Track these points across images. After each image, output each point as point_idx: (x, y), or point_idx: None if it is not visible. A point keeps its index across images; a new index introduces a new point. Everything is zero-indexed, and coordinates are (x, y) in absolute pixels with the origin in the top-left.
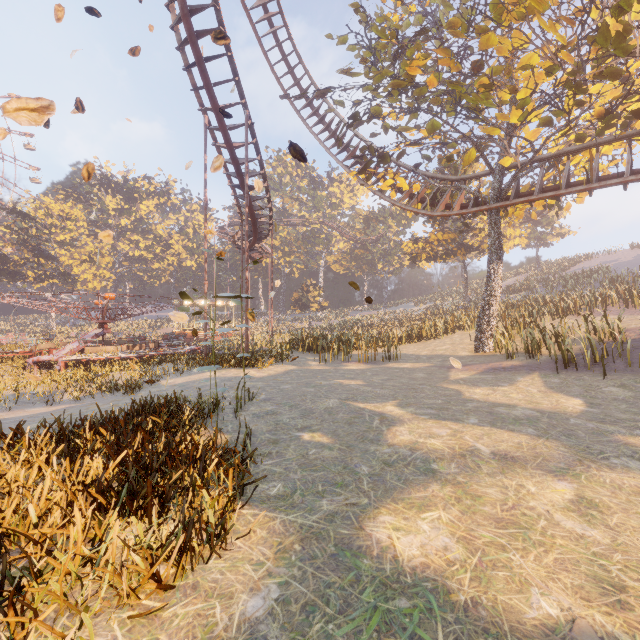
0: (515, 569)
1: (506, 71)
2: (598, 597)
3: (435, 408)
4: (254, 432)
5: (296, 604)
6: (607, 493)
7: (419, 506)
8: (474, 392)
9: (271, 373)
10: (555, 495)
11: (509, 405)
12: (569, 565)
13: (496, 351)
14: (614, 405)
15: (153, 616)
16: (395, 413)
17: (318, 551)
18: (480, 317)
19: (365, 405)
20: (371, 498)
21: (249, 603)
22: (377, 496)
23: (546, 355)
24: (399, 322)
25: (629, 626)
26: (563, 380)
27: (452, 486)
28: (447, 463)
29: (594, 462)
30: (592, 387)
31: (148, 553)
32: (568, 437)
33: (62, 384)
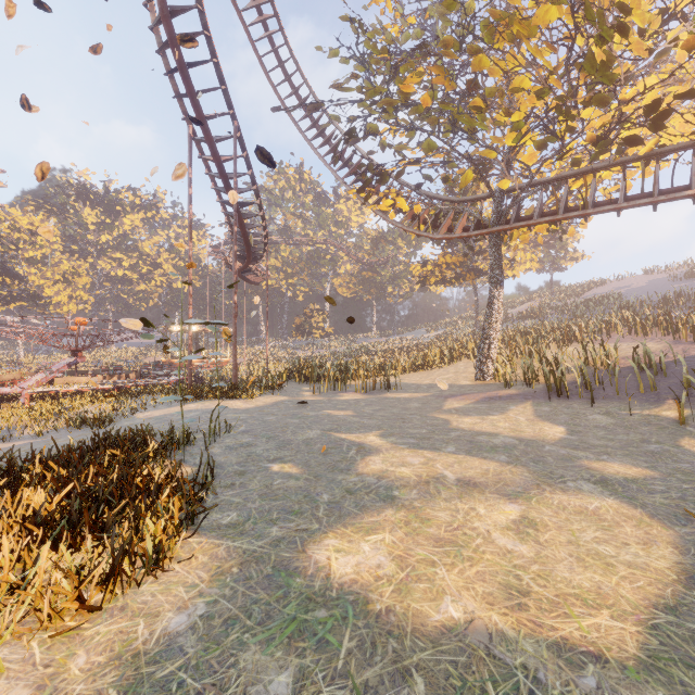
0: (437, 581)
1: (499, 93)
2: (502, 601)
3: (417, 438)
4: (222, 464)
5: (219, 619)
6: (550, 513)
7: (367, 530)
8: (462, 421)
9: (259, 404)
10: (501, 516)
11: (492, 434)
12: (488, 576)
13: (496, 380)
14: (593, 432)
15: (75, 635)
16: (375, 443)
17: (255, 573)
18: (481, 344)
19: (347, 436)
20: (323, 524)
21: (173, 620)
22: (329, 522)
23: (543, 383)
24: (407, 350)
25: (519, 623)
26: (553, 408)
27: (406, 511)
28: (409, 490)
29: (551, 486)
30: (578, 415)
31: (75, 577)
32: (536, 463)
33: (24, 419)
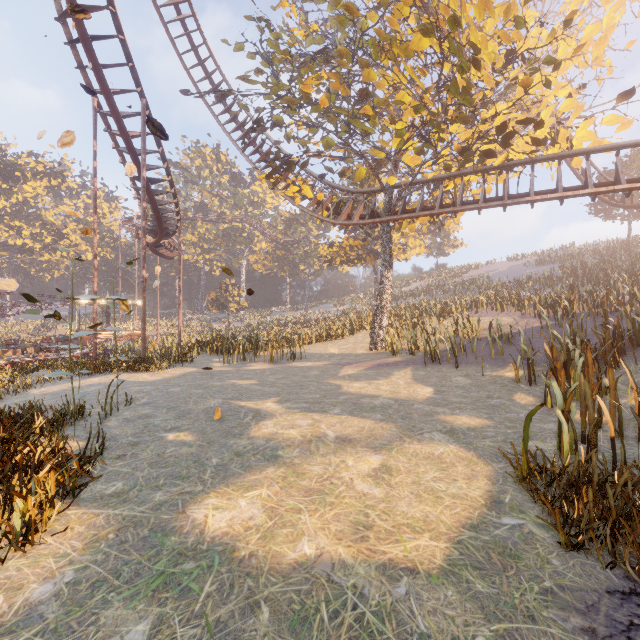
0: (299, 526)
1: (385, 103)
2: (349, 536)
3: (310, 402)
4: (116, 436)
5: (86, 583)
6: (405, 460)
7: (247, 487)
8: (352, 386)
9: (166, 376)
10: (365, 466)
11: (374, 396)
12: (342, 517)
13: (386, 349)
14: (454, 391)
15: None
16: (271, 409)
17: (131, 536)
18: (374, 318)
19: (246, 403)
20: (207, 485)
21: (37, 590)
22: (213, 483)
23: (422, 351)
24: (315, 322)
25: (358, 552)
26: (427, 372)
27: (286, 468)
28: (293, 449)
29: (410, 437)
30: (445, 377)
31: None
32: (404, 419)
33: None
